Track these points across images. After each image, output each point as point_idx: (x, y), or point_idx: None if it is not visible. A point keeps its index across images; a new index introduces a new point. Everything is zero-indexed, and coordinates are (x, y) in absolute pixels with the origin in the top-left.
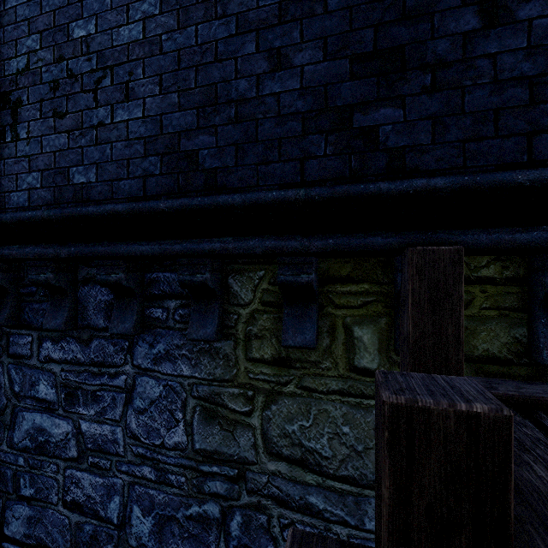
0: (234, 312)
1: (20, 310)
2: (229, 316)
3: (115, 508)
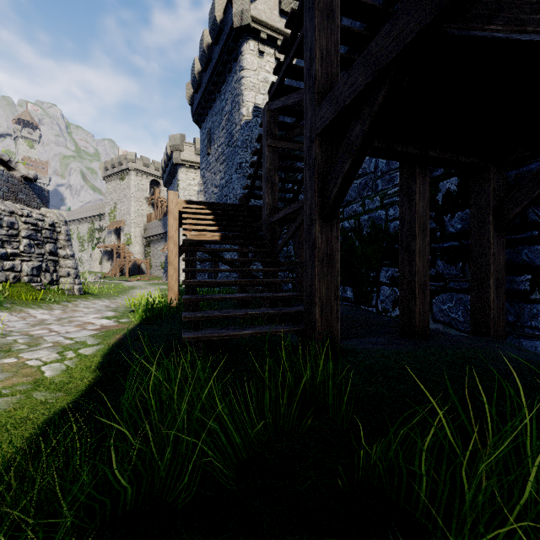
0: None
1: None
2: None
3: (372, 165)
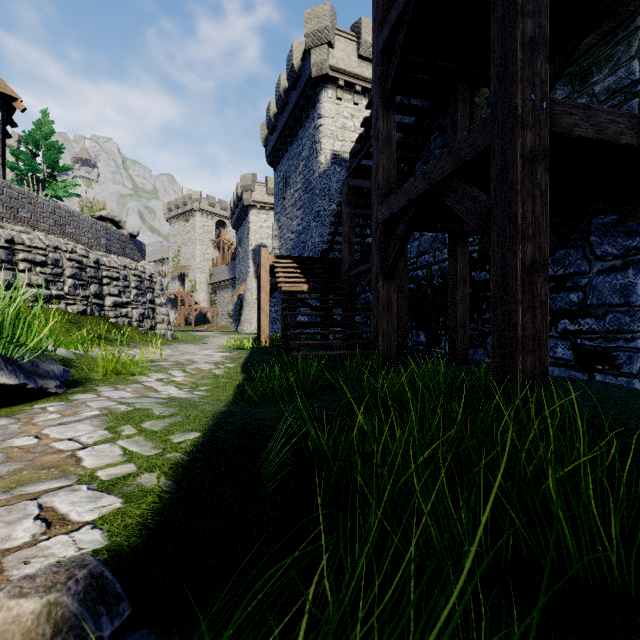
0: (476, 111)
1: (415, 169)
2: (475, 114)
3: None
